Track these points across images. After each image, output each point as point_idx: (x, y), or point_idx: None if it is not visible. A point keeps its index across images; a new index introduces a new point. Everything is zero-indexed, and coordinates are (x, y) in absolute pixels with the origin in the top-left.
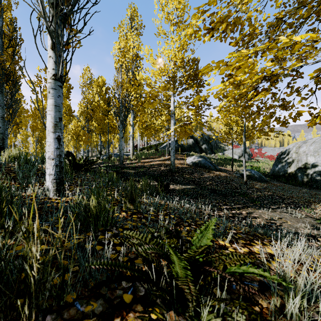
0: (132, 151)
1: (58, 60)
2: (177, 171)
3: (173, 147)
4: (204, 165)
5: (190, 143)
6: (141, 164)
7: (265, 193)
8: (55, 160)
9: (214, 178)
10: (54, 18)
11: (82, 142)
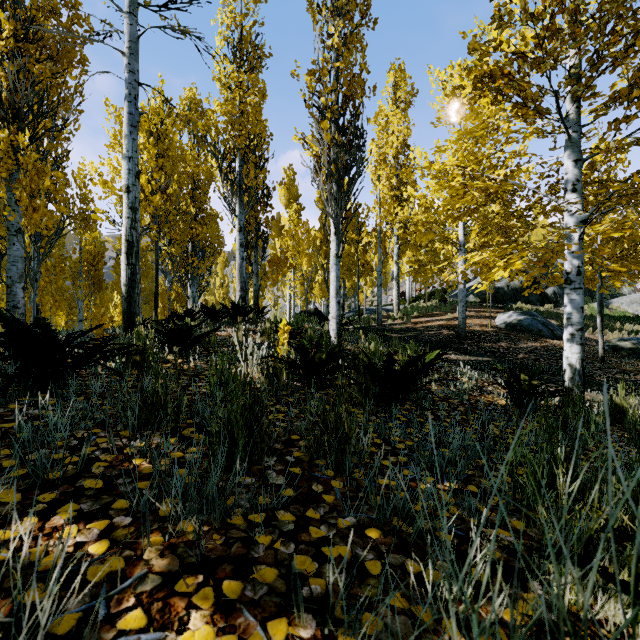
0: (396, 305)
1: (339, 243)
2: (470, 337)
3: (463, 299)
4: (528, 328)
5: (515, 284)
6: (411, 326)
7: (633, 377)
8: (337, 319)
9: (538, 350)
10: (339, 216)
11: (315, 291)
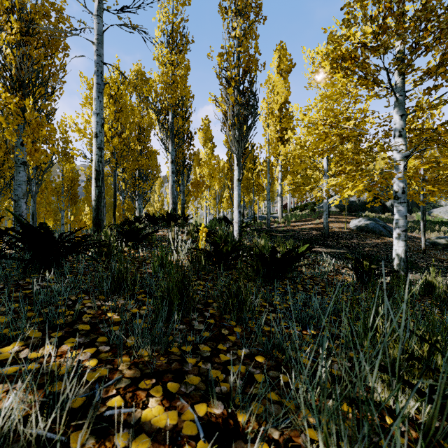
0: (280, 213)
1: (240, 171)
2: (332, 236)
3: (326, 209)
4: (372, 229)
5: (364, 199)
6: (290, 228)
7: (445, 264)
8: (238, 223)
9: (379, 245)
10: (240, 153)
11: (224, 204)
